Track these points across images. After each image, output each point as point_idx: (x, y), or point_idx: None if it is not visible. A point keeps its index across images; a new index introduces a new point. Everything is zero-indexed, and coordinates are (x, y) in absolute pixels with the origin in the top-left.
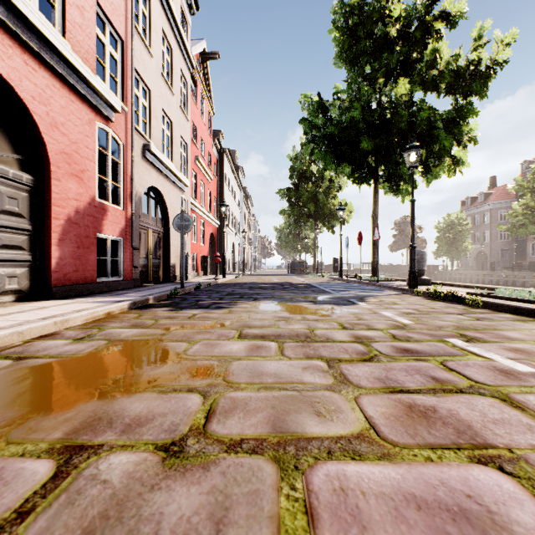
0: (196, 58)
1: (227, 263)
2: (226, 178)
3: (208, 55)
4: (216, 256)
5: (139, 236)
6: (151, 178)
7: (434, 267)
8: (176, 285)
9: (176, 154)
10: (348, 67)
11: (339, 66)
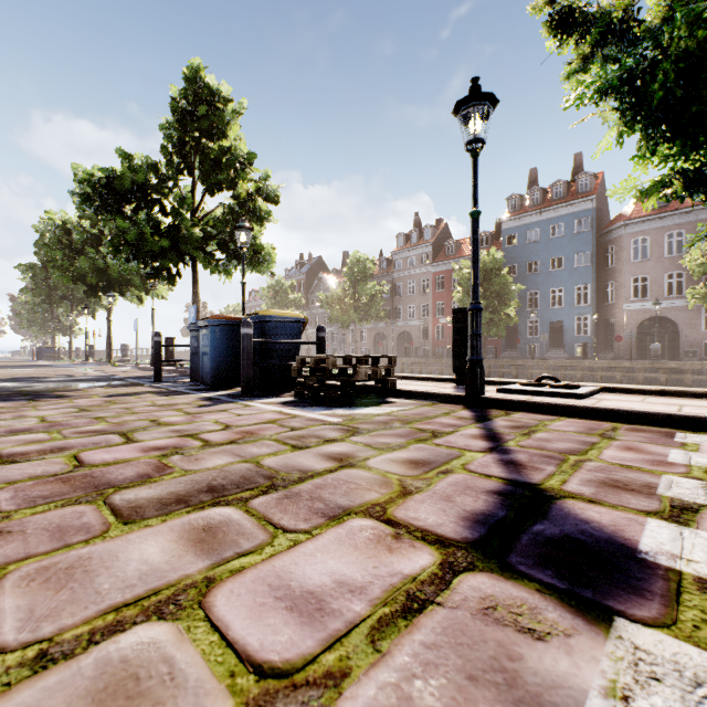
0: None
1: None
2: None
3: None
4: None
5: None
6: None
7: None
8: None
9: None
10: None
11: None
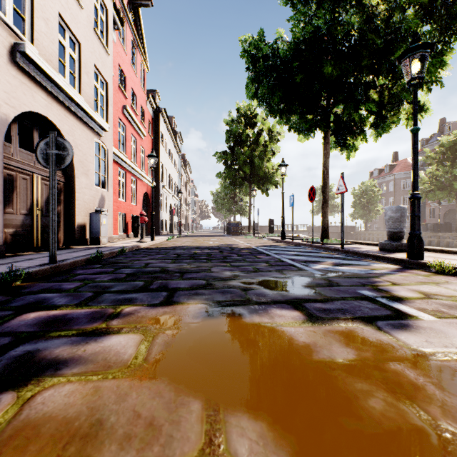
0: (126, 2)
1: (164, 224)
2: (162, 138)
3: (140, 1)
4: (142, 214)
5: (2, 181)
6: (34, 100)
7: (350, 228)
8: (64, 255)
9: (88, 86)
10: (293, 5)
11: (284, 3)
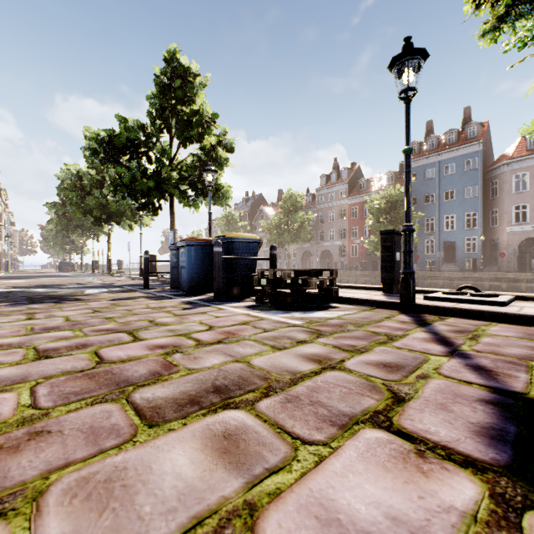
0: None
1: None
2: None
3: None
4: None
5: None
6: None
7: None
8: None
9: None
10: None
11: None
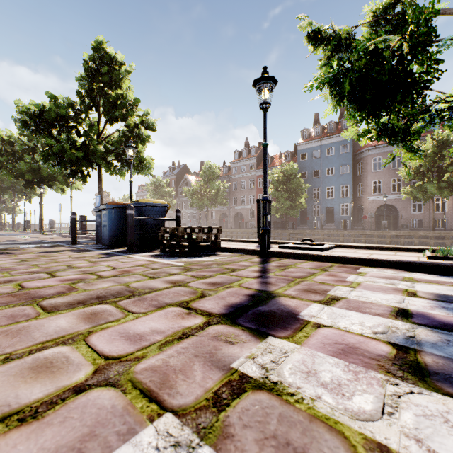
0: None
1: None
2: None
3: None
4: None
5: None
6: None
7: None
8: None
9: None
10: None
11: None
